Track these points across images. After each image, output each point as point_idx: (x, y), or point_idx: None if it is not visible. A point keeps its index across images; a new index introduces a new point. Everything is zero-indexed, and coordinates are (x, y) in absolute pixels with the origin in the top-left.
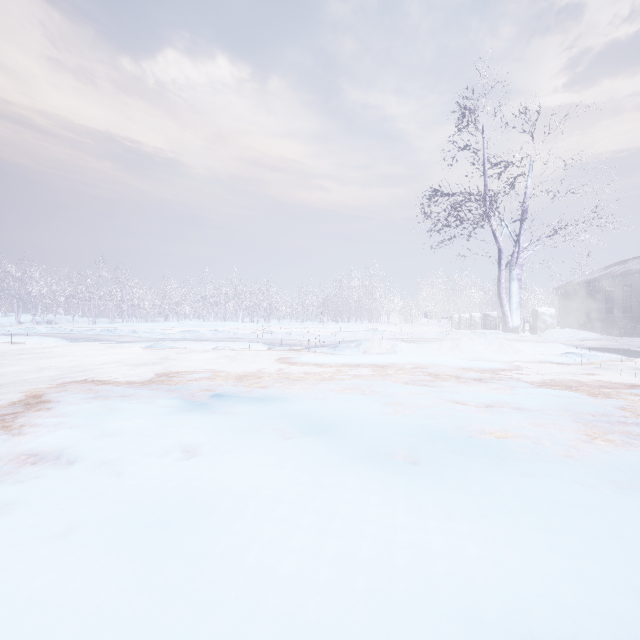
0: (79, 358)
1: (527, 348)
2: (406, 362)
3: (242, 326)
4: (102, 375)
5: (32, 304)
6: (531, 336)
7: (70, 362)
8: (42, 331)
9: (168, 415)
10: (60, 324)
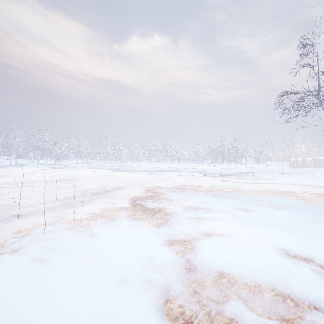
0: (130, 177)
1: None
2: (287, 183)
3: (170, 165)
4: (154, 184)
5: (81, 155)
6: None
7: (130, 179)
8: (95, 166)
9: (214, 198)
10: (91, 164)
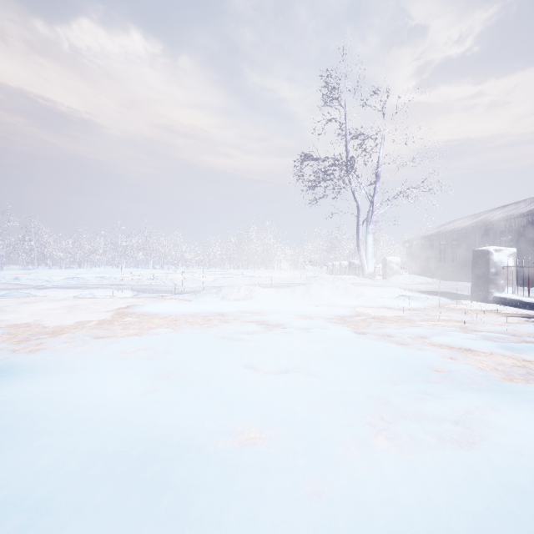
0: None
1: (370, 292)
2: (252, 309)
3: (147, 272)
4: None
5: None
6: (381, 281)
7: None
8: None
9: None
10: None
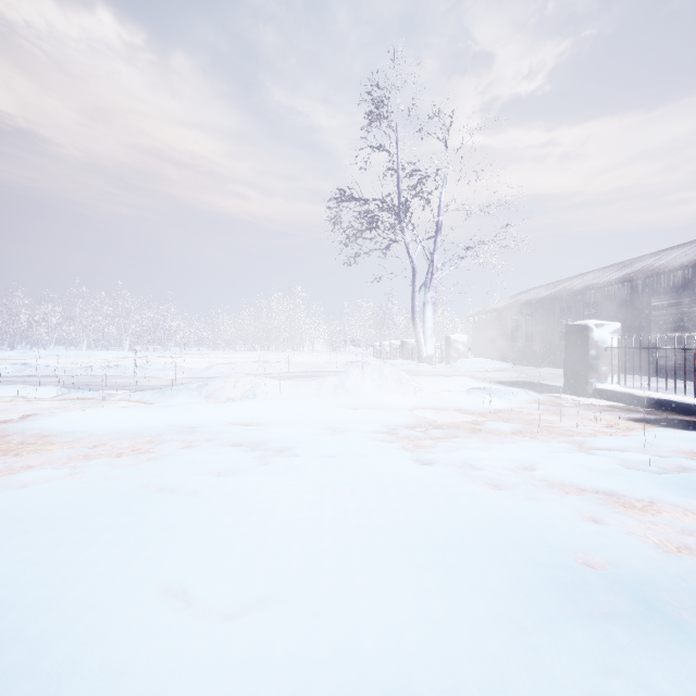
0: None
1: (432, 385)
2: (249, 418)
3: (118, 356)
4: None
5: None
6: (443, 367)
7: None
8: None
9: None
10: None
